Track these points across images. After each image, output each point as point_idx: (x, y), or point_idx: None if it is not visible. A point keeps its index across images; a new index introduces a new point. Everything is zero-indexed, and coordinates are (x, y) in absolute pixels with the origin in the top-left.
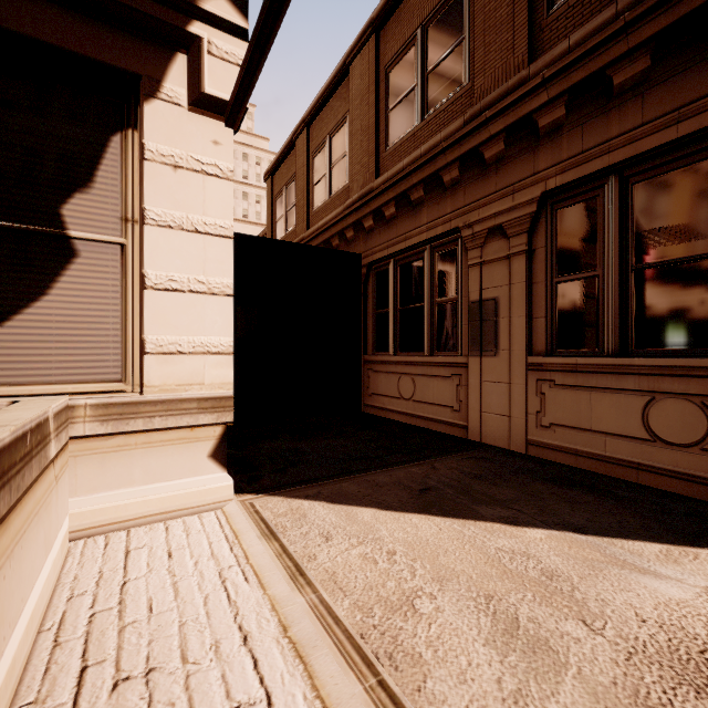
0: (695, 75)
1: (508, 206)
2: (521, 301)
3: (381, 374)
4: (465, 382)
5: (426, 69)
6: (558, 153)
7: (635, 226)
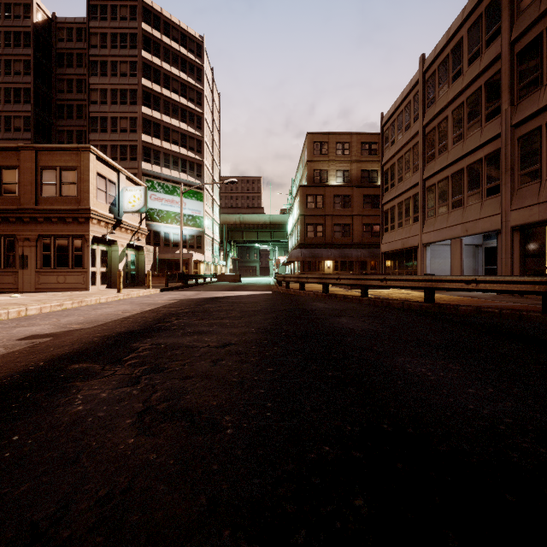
0: (64, 226)
1: (31, 234)
2: (34, 257)
3: None
4: (18, 276)
5: (2, 181)
6: (43, 227)
7: (57, 246)
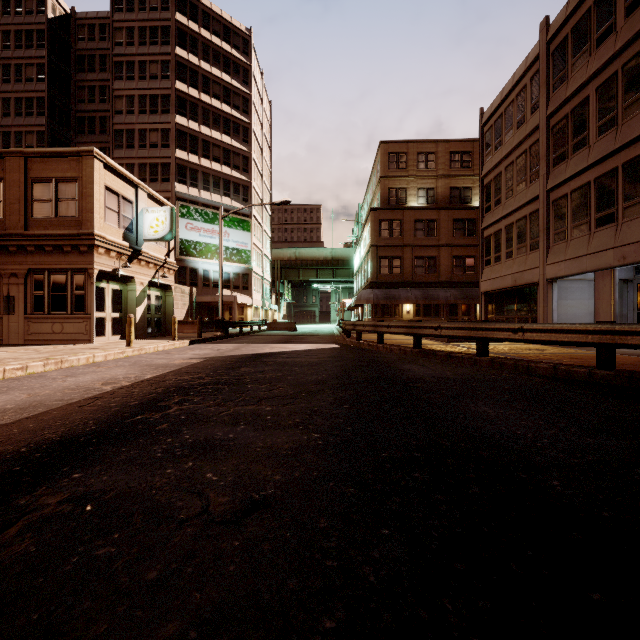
0: (61, 256)
1: (19, 268)
2: (23, 298)
3: None
4: (2, 324)
5: None
6: (33, 259)
7: (52, 284)
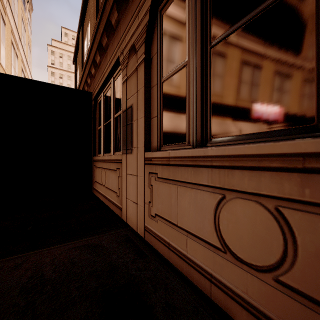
0: None
1: (136, 25)
2: (142, 104)
3: (97, 168)
4: (121, 174)
5: None
6: None
7: None
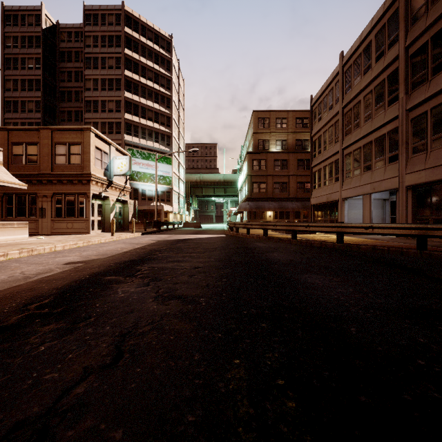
0: (72, 186)
1: (48, 192)
2: (50, 209)
3: None
4: (38, 223)
5: (27, 153)
6: (56, 187)
7: (66, 201)
